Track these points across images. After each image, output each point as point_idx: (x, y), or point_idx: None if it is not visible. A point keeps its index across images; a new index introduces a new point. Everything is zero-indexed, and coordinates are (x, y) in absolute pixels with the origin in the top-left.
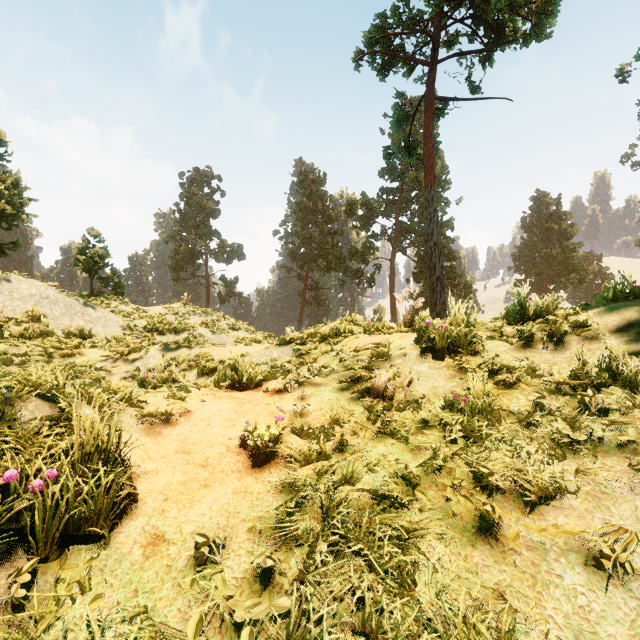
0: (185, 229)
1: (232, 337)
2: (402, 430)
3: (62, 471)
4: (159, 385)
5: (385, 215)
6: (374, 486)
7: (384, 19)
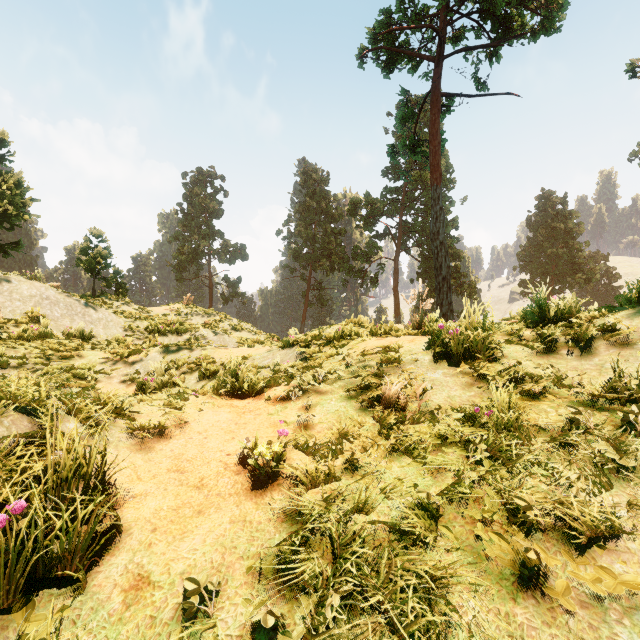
0: (188, 229)
1: (235, 338)
2: (418, 447)
3: (32, 502)
4: (159, 389)
5: (389, 215)
6: (390, 516)
7: (389, 14)
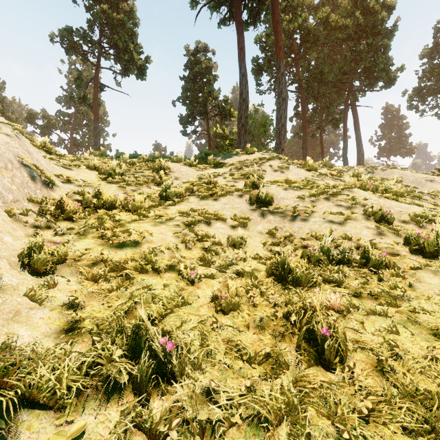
0: None
1: None
2: None
3: None
4: None
5: (62, 130)
6: None
7: (71, 30)
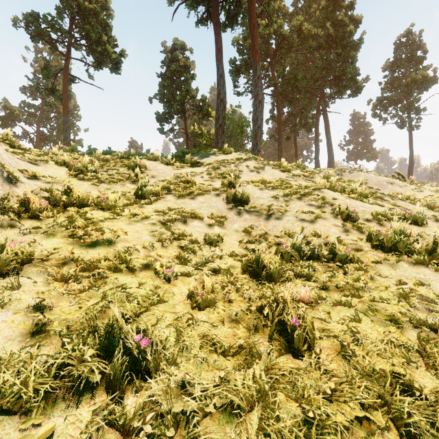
0: None
1: None
2: None
3: None
4: None
5: (27, 122)
6: None
7: (38, 16)
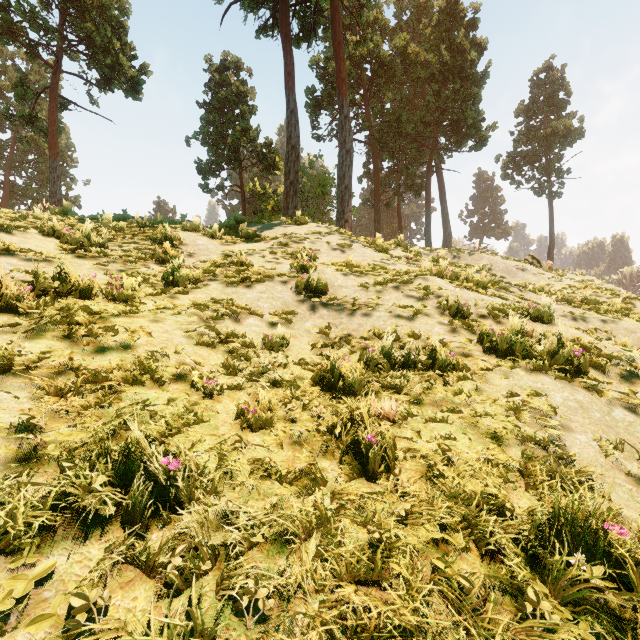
0: None
1: None
2: None
3: None
4: None
5: None
6: None
7: (7, 3)
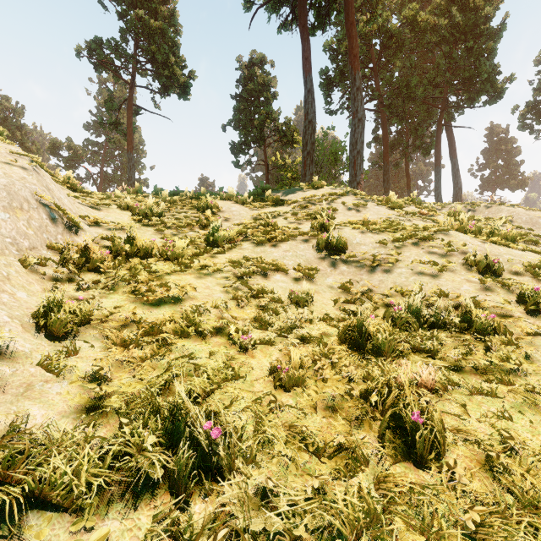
0: None
1: None
2: None
3: None
4: None
5: (91, 163)
6: None
7: (101, 42)
